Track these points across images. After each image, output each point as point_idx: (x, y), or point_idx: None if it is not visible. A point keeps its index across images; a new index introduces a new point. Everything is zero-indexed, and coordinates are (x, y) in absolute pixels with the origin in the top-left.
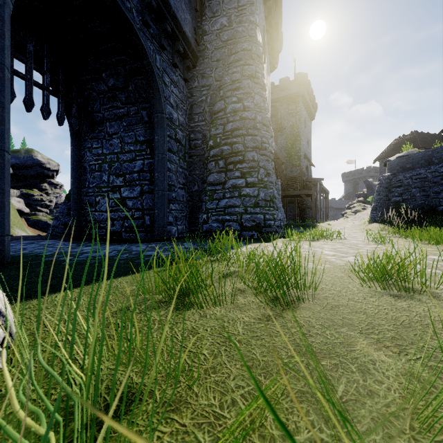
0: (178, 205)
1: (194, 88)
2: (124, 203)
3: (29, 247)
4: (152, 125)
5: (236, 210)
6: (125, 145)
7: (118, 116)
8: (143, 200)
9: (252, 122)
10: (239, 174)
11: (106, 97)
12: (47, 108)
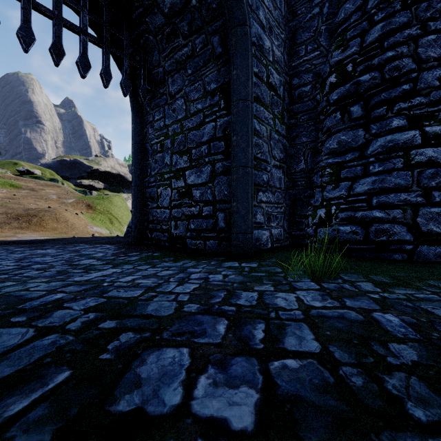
0: (271, 195)
1: (297, 3)
2: (189, 193)
3: (47, 261)
4: (228, 57)
5: (400, 198)
6: (191, 104)
7: (181, 62)
8: (215, 187)
9: (439, 3)
10: (402, 123)
11: (164, 36)
12: (84, 60)
